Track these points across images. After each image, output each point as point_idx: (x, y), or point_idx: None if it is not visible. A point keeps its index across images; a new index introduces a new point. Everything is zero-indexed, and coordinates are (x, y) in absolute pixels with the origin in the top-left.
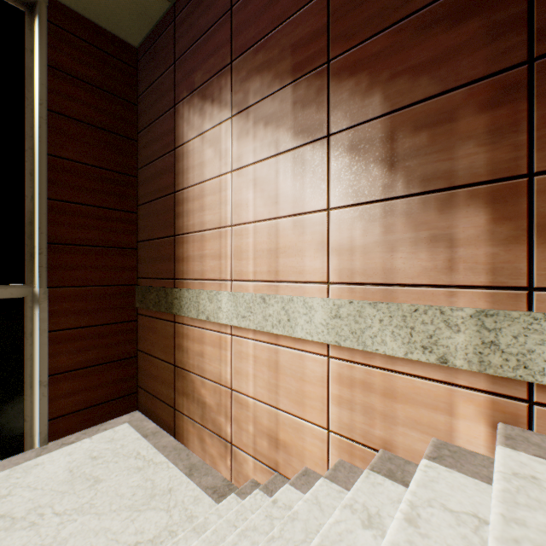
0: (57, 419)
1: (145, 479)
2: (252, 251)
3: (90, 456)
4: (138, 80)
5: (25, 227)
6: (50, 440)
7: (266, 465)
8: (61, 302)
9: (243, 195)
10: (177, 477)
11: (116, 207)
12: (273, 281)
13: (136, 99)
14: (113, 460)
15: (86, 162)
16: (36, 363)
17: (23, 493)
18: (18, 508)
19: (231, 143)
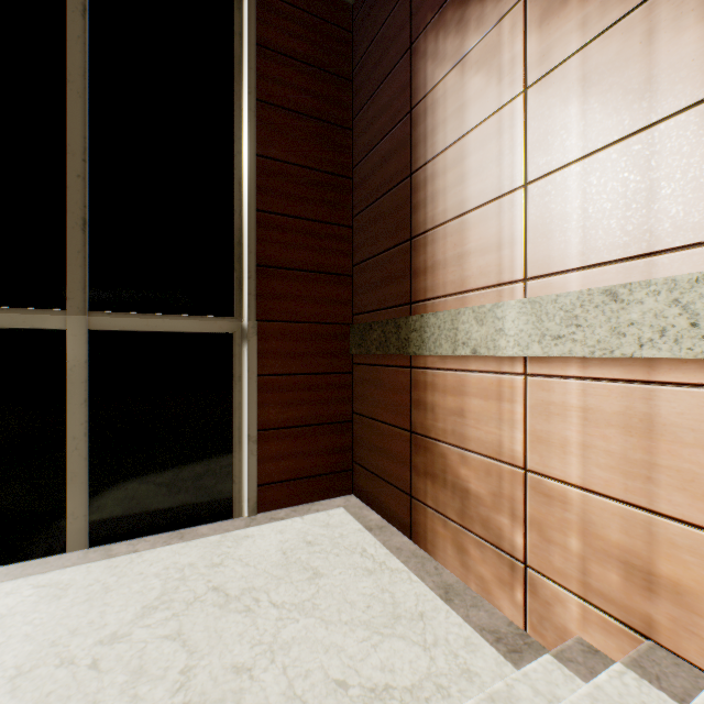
0: (265, 486)
1: (380, 589)
2: (575, 213)
3: (303, 540)
4: (353, 47)
5: (233, 248)
6: (258, 511)
7: (616, 619)
8: (269, 340)
9: (553, 120)
10: (426, 597)
11: (328, 220)
12: (637, 257)
13: (351, 74)
14: (332, 551)
15: (295, 162)
16: (244, 412)
17: (235, 566)
18: (231, 584)
19: (524, 41)
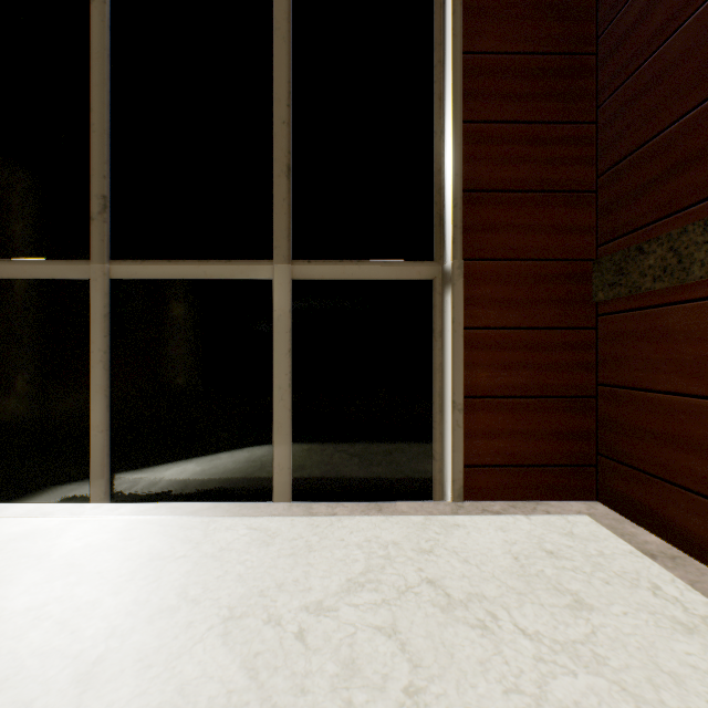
0: (473, 468)
1: None
2: None
3: (539, 547)
4: None
5: (432, 179)
6: (464, 498)
7: None
8: (478, 284)
9: None
10: None
11: (557, 119)
12: None
13: None
14: (593, 573)
15: (512, 51)
16: (446, 374)
17: (449, 559)
18: (449, 581)
19: None
